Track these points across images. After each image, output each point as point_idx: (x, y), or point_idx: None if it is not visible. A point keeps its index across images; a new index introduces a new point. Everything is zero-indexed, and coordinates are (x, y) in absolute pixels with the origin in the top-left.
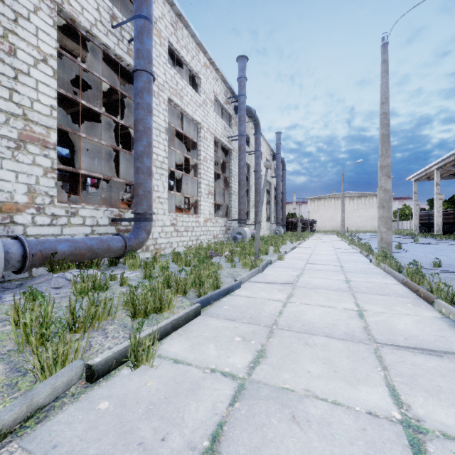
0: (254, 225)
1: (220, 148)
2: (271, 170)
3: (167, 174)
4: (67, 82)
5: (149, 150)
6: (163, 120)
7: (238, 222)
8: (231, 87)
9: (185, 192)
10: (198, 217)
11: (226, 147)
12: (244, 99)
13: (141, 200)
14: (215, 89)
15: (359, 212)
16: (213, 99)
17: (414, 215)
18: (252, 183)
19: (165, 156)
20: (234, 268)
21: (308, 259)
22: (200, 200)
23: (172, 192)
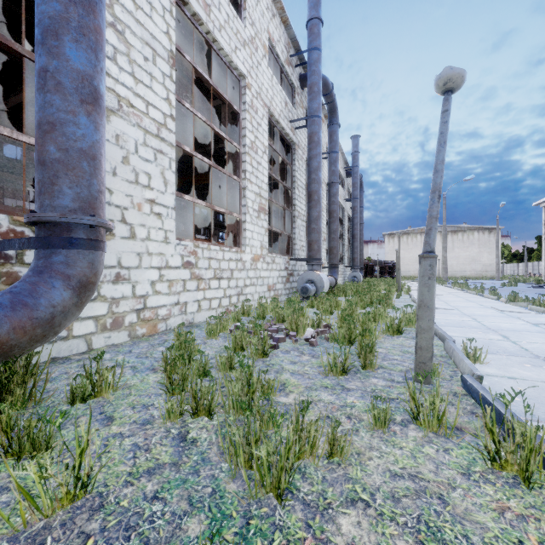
0: (329, 267)
1: (276, 141)
2: (344, 190)
3: (173, 154)
4: (27, 34)
5: (85, 20)
6: (164, 32)
7: (308, 263)
8: (296, 38)
9: (224, 225)
10: (241, 251)
11: (287, 138)
12: (318, 55)
13: (54, 179)
14: (271, 30)
15: (454, 251)
16: (268, 46)
17: (544, 254)
18: (323, 205)
19: (168, 112)
20: (384, 429)
21: (532, 352)
22: (245, 220)
23: (186, 197)
